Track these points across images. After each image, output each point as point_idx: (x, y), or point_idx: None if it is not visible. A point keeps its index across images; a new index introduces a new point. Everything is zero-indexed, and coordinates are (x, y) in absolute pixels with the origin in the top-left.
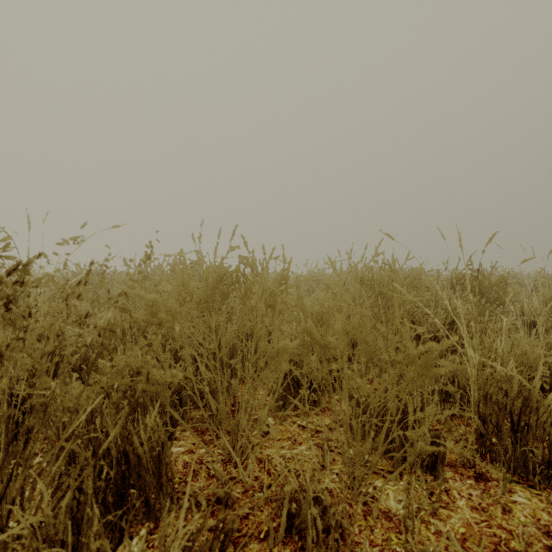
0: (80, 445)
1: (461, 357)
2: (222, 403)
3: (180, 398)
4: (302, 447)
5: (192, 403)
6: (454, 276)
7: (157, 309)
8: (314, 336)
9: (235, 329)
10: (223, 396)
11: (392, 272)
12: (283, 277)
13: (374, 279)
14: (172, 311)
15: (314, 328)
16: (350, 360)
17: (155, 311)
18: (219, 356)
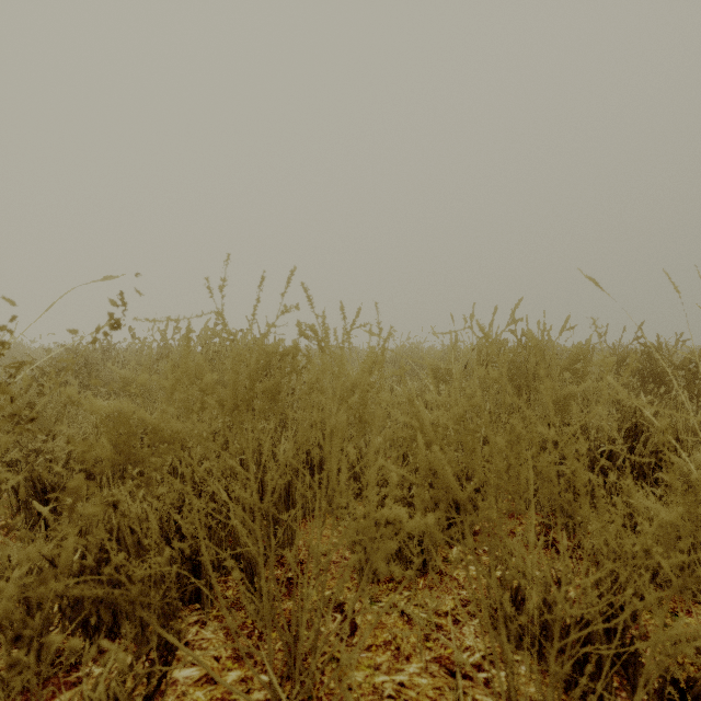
0: (3, 673)
1: (665, 489)
2: (265, 596)
3: (199, 567)
4: (411, 666)
5: (223, 565)
6: (615, 354)
7: (127, 430)
8: (446, 482)
9: (290, 455)
10: (269, 582)
11: (539, 350)
12: (374, 359)
13: (510, 360)
14: (162, 432)
15: (446, 465)
16: (479, 492)
17: (123, 436)
18: (261, 509)
